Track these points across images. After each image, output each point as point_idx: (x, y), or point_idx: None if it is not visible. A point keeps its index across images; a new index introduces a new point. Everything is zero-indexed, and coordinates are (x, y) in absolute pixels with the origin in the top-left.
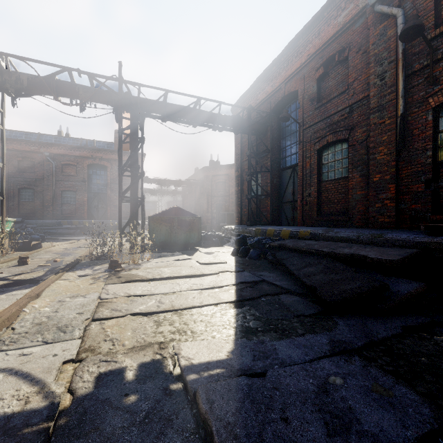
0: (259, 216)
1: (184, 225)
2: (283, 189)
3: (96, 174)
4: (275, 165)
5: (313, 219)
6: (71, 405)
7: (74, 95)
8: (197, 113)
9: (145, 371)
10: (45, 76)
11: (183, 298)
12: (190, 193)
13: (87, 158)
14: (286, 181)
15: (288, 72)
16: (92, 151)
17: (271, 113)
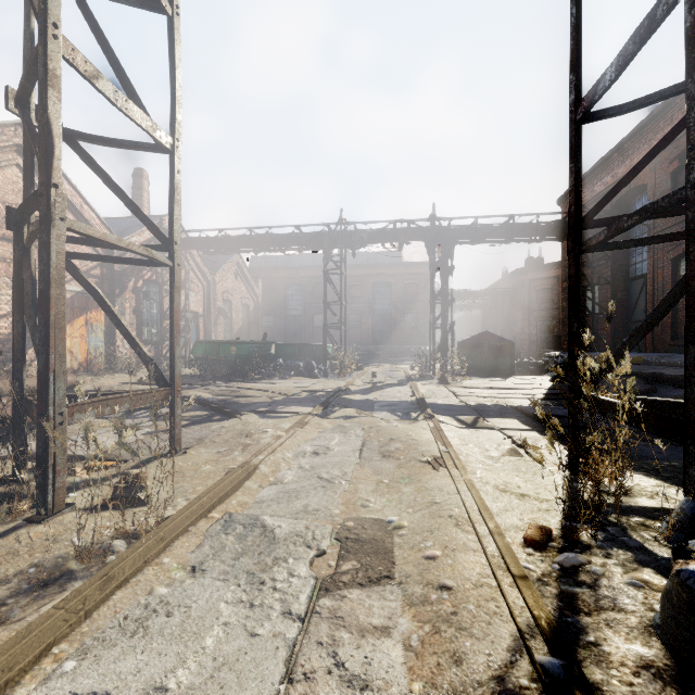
0: (596, 340)
1: (495, 351)
2: (632, 304)
3: (380, 293)
4: (619, 274)
5: (665, 344)
6: (472, 406)
7: (396, 240)
8: (510, 230)
9: (494, 405)
10: (378, 231)
11: (504, 395)
12: (495, 306)
13: (372, 277)
14: (636, 294)
15: (634, 162)
16: (376, 268)
17: (612, 209)
